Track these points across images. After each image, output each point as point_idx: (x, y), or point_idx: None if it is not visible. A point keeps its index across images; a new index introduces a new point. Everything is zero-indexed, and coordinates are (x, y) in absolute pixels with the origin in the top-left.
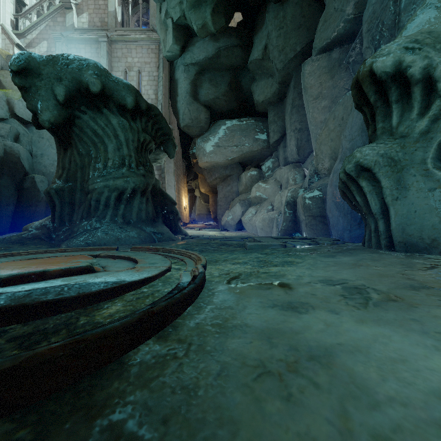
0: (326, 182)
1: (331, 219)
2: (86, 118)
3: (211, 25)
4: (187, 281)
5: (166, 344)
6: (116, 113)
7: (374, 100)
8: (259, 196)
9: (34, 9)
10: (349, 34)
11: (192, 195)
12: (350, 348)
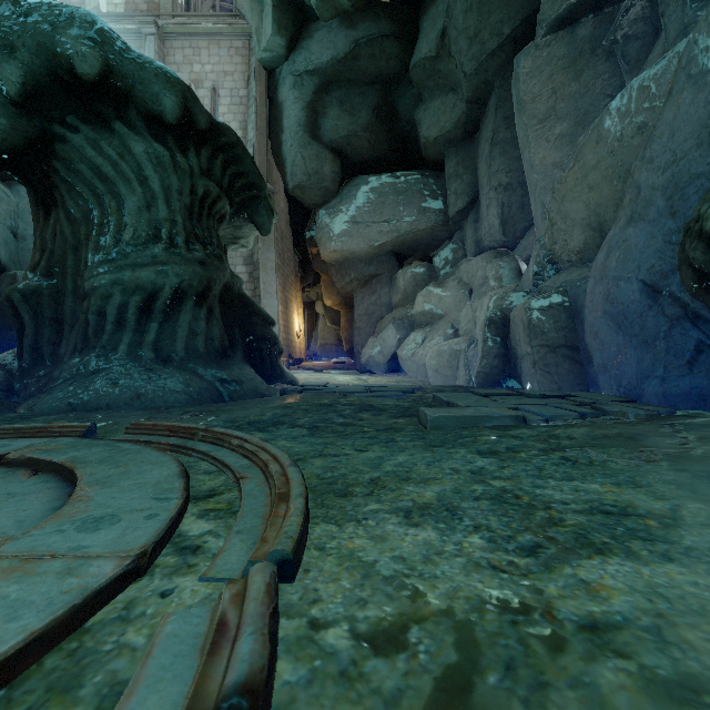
0: (578, 276)
1: (599, 352)
2: (78, 140)
3: None
4: None
5: None
6: (144, 132)
7: None
8: (429, 310)
9: None
10: None
11: (312, 312)
12: None
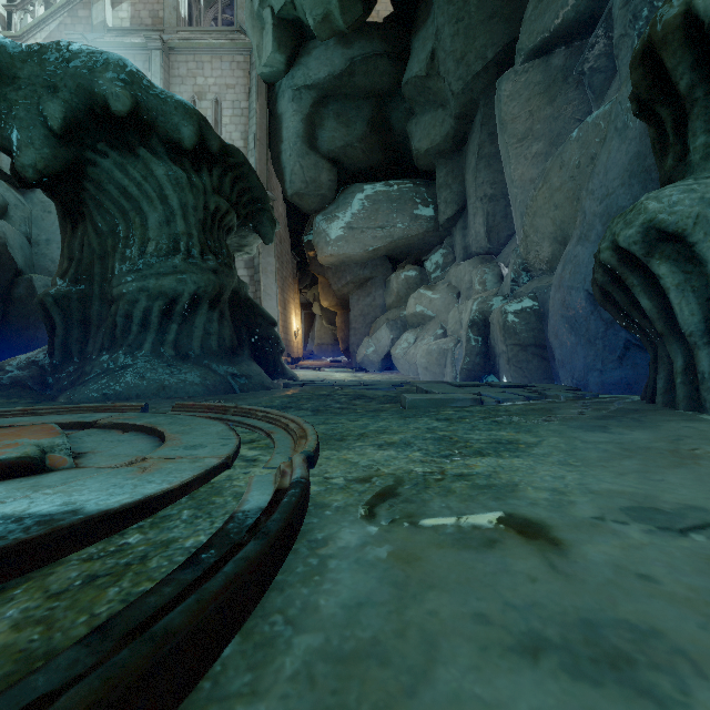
0: (546, 283)
1: (559, 350)
2: (107, 164)
3: (338, 17)
4: (259, 506)
5: None
6: (164, 156)
7: (689, 85)
8: (421, 312)
9: None
10: (584, 21)
11: (309, 313)
12: None
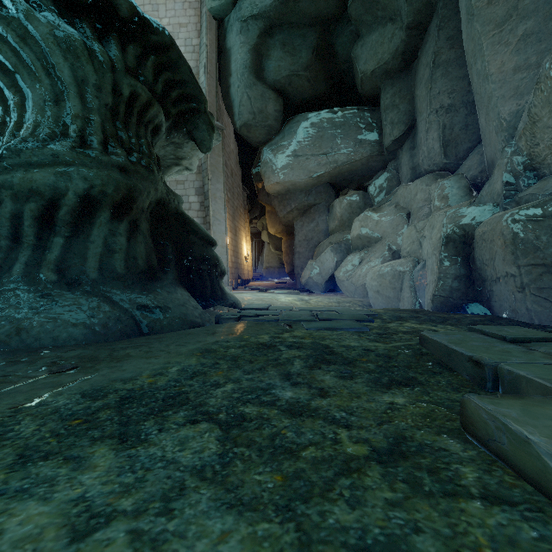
0: None
1: None
2: None
3: None
4: None
5: None
6: (51, 13)
7: None
8: (366, 234)
9: None
10: None
11: (259, 241)
12: None
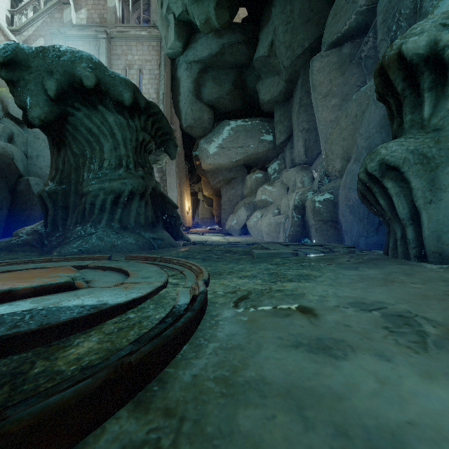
0: (338, 184)
1: (344, 224)
2: (80, 115)
3: (214, 20)
4: (185, 303)
5: (146, 419)
6: (113, 110)
7: (402, 89)
8: (265, 199)
9: (30, 5)
10: (361, 27)
11: (195, 198)
12: (430, 433)
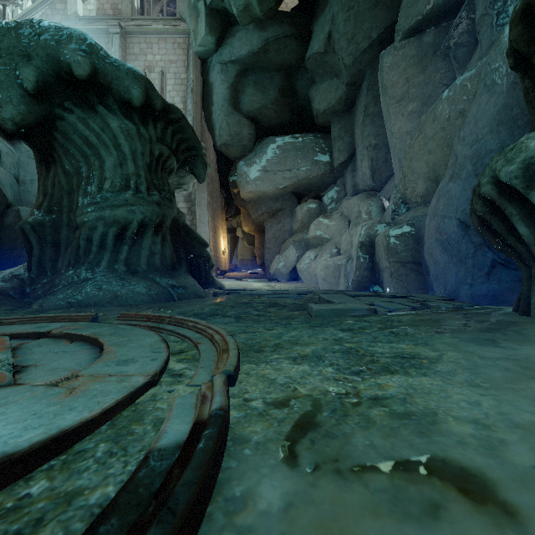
0: (421, 213)
1: (433, 266)
2: (72, 118)
3: (256, 6)
4: (176, 442)
5: None
6: (118, 112)
7: None
8: (320, 235)
9: None
10: (451, 6)
11: (233, 236)
12: None
